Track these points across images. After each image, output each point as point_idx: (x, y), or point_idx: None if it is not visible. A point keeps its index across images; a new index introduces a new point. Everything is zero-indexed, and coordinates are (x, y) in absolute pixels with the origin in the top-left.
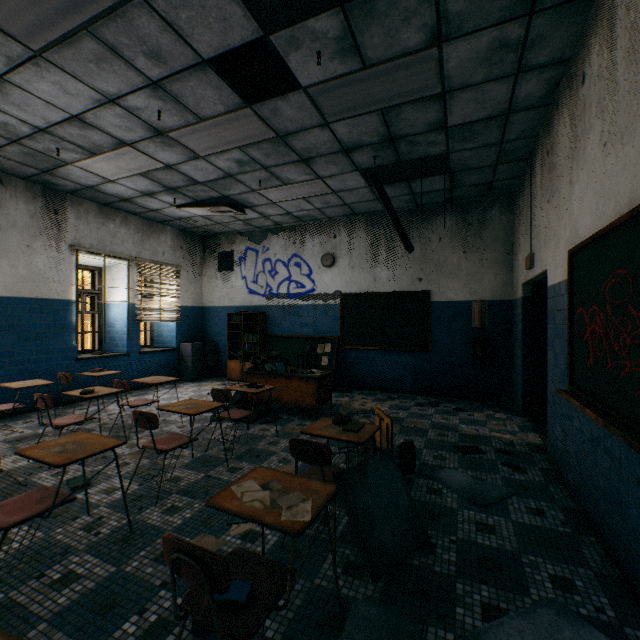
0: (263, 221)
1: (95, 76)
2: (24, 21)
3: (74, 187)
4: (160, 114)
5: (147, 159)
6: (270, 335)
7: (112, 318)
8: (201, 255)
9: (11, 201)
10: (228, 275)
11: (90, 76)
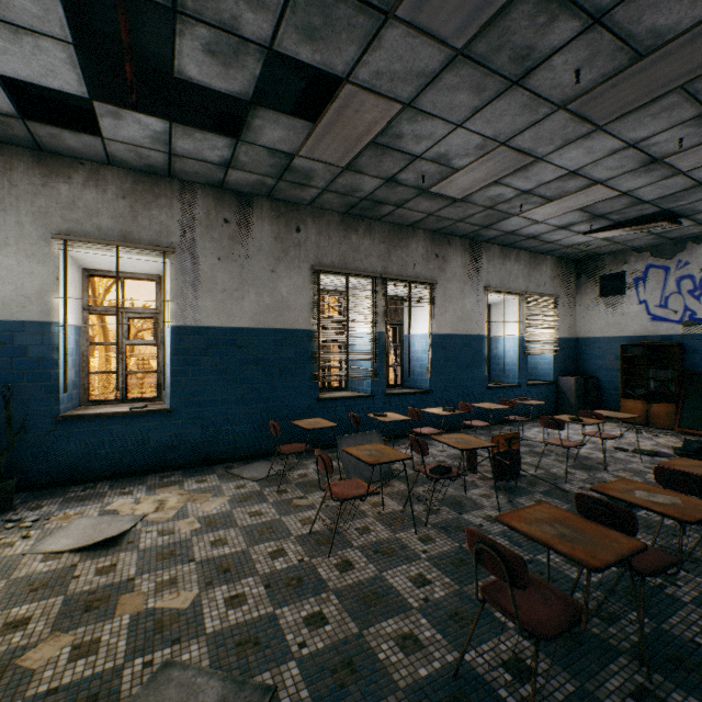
0: (688, 229)
1: (638, 128)
2: (617, 105)
3: (494, 235)
4: (681, 141)
5: (604, 192)
6: (691, 372)
7: (500, 351)
8: (574, 281)
9: (453, 257)
10: (615, 301)
11: (632, 130)
